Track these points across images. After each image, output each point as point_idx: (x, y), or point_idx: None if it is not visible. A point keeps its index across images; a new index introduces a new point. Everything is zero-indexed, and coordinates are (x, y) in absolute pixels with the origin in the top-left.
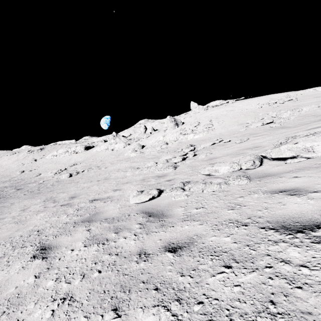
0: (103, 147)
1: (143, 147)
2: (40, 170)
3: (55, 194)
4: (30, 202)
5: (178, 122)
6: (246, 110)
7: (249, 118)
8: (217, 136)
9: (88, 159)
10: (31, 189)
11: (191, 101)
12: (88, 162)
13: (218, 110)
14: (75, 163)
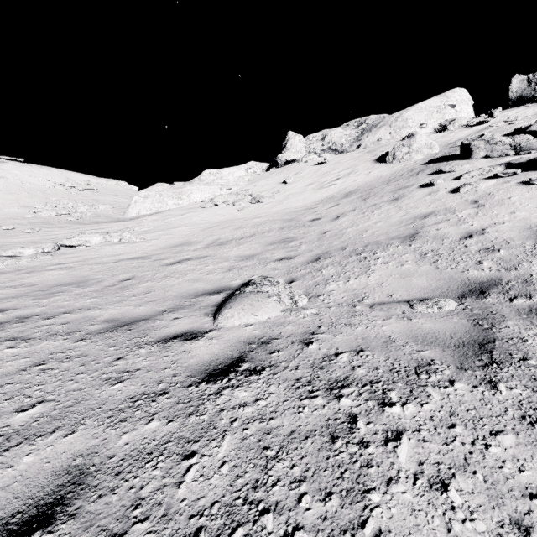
0: None
1: None
2: None
3: None
4: None
5: None
6: (30, 184)
7: (37, 200)
8: None
9: None
10: None
11: None
12: None
13: None
14: None
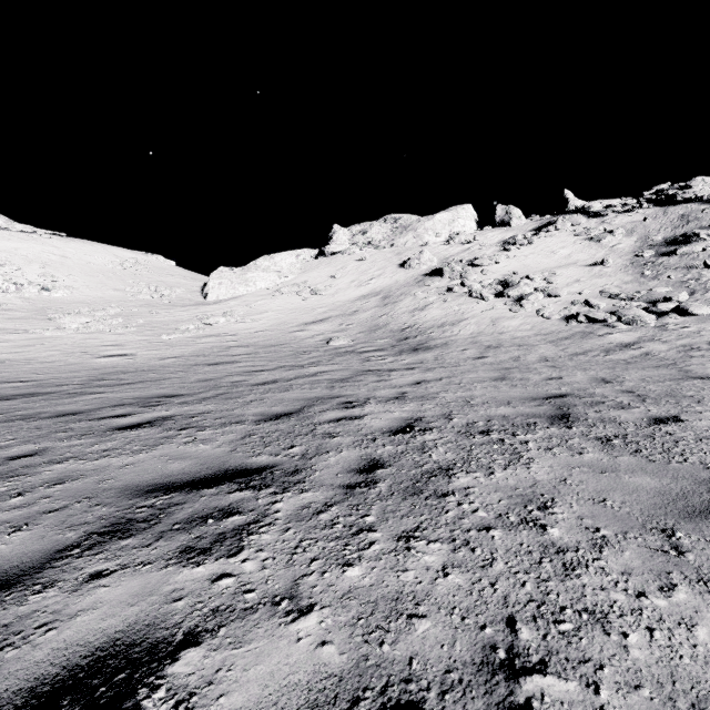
0: None
1: None
2: None
3: None
4: None
5: None
6: (94, 265)
7: (119, 283)
8: (104, 300)
9: None
10: None
11: None
12: None
13: (30, 246)
14: None
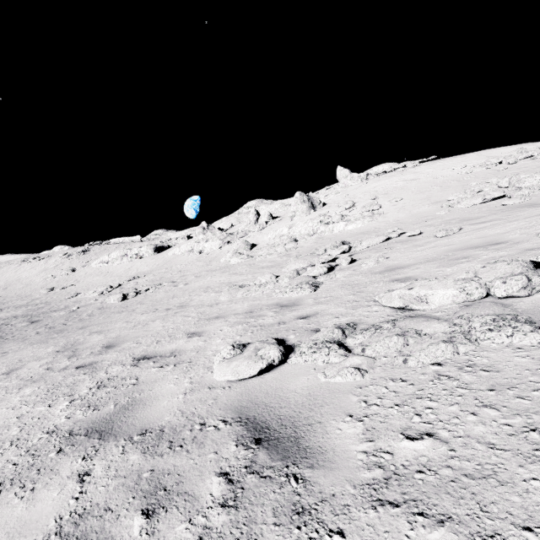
0: (184, 248)
1: (252, 246)
2: (79, 287)
3: (86, 335)
4: (34, 352)
5: (315, 202)
6: (442, 177)
7: (451, 191)
8: (392, 224)
9: (159, 269)
10: (53, 322)
11: (338, 166)
12: (157, 273)
13: (389, 180)
14: (137, 275)
